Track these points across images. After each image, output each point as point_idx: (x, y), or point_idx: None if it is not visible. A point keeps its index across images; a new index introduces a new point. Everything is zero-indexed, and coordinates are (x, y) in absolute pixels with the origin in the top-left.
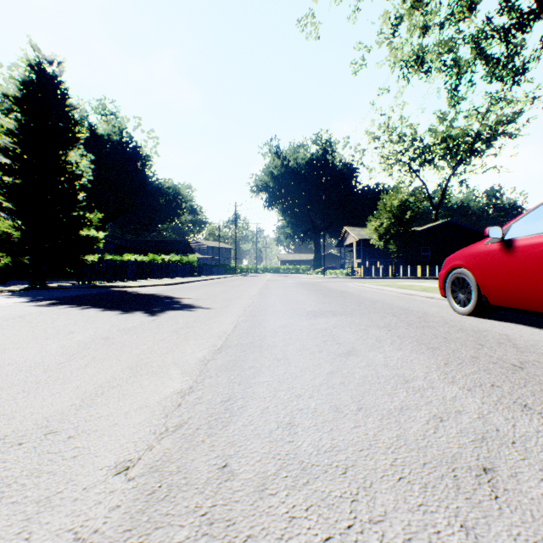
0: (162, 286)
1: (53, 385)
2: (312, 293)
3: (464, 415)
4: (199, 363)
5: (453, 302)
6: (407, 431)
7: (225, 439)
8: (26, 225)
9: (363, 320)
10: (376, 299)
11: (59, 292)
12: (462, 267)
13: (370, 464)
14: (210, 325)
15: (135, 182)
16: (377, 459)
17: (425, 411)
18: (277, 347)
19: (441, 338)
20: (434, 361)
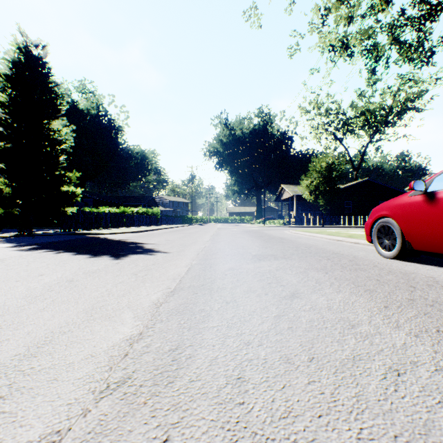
0: (130, 233)
1: (4, 331)
2: (256, 240)
3: (421, 367)
4: (152, 306)
5: (379, 247)
6: (366, 389)
7: (169, 400)
8: (15, 182)
9: (302, 263)
10: (310, 245)
11: (42, 238)
12: (388, 217)
13: (333, 438)
14: (167, 268)
15: (109, 148)
16: (340, 430)
17: (379, 363)
18: (225, 289)
19: (375, 280)
20: (374, 303)
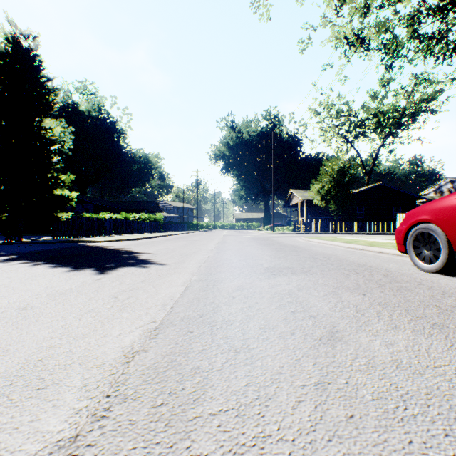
0: (129, 241)
1: None
2: (266, 248)
3: None
4: (119, 360)
5: (416, 258)
6: None
7: None
8: (1, 184)
9: (327, 279)
10: (328, 254)
11: (28, 246)
12: (429, 222)
13: None
14: (158, 286)
15: (111, 152)
16: None
17: None
18: (233, 324)
19: (433, 306)
20: None
